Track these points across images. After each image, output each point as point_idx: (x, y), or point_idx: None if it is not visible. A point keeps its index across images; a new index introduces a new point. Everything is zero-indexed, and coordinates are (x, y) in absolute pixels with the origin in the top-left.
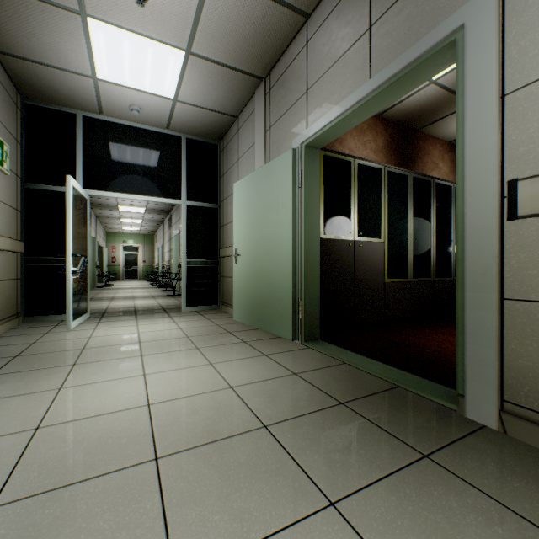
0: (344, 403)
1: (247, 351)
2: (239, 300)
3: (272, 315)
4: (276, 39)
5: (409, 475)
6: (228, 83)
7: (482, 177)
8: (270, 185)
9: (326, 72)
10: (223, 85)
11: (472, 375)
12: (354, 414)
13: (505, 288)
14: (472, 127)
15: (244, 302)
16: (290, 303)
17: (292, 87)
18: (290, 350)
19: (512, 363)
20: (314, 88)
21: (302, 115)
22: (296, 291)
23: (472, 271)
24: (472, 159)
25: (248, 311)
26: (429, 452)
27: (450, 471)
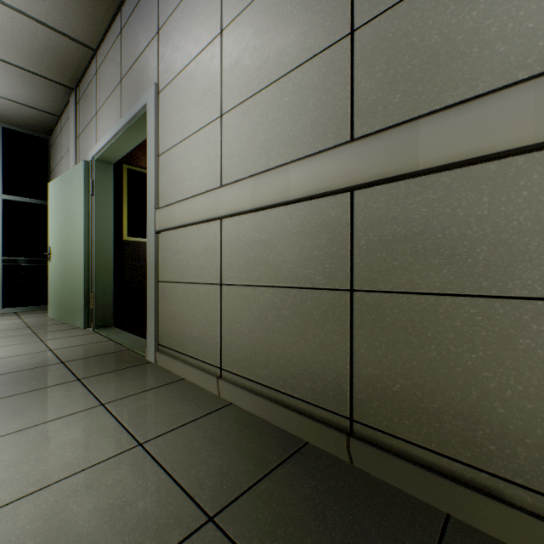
0: (65, 362)
1: (26, 339)
2: (52, 297)
3: (73, 308)
4: (72, 60)
5: (50, 388)
6: (35, 85)
7: (151, 205)
8: (72, 190)
9: (105, 102)
10: (30, 85)
11: (149, 331)
12: (62, 367)
13: (159, 275)
14: (149, 172)
15: (56, 299)
16: (83, 296)
17: (90, 105)
18: (73, 336)
19: (161, 320)
20: (100, 112)
21: (95, 133)
22: (90, 285)
23: (149, 265)
24: (149, 193)
25: (58, 307)
26: (85, 378)
27: (83, 383)
